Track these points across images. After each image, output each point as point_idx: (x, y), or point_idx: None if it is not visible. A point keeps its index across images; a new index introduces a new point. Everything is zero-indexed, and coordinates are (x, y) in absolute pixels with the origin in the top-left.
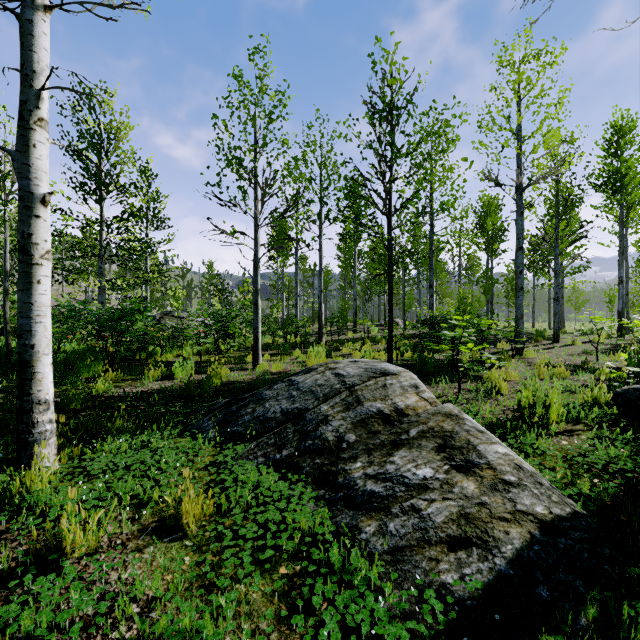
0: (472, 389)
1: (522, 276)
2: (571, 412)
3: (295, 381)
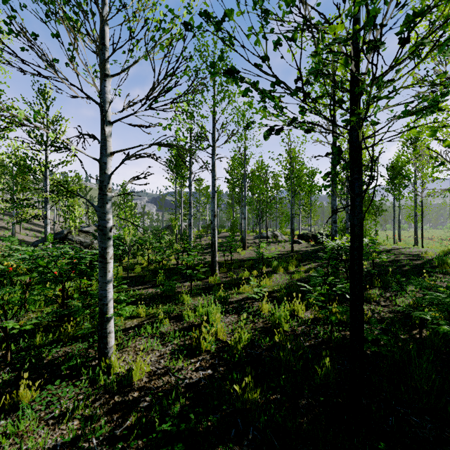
0: None
1: None
2: None
3: None
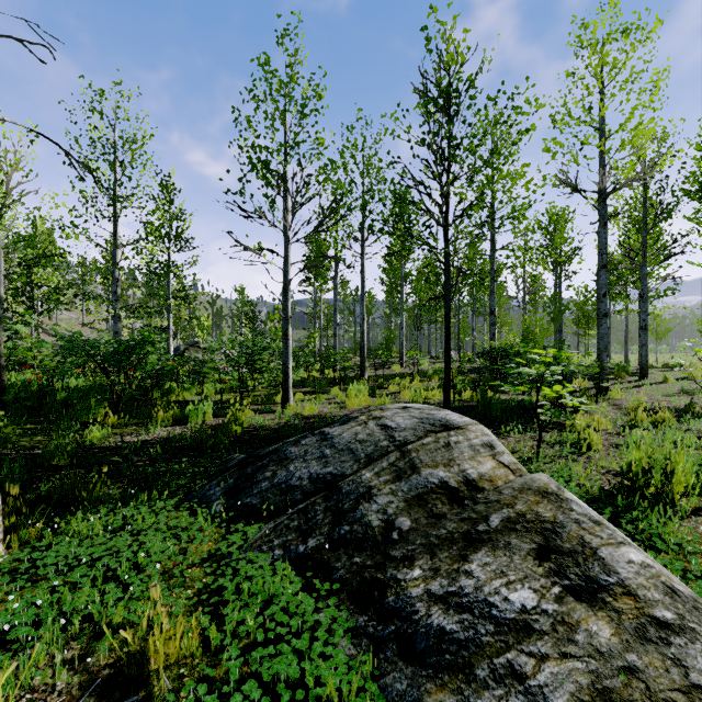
0: (554, 441)
1: (606, 300)
2: (700, 480)
3: (329, 434)
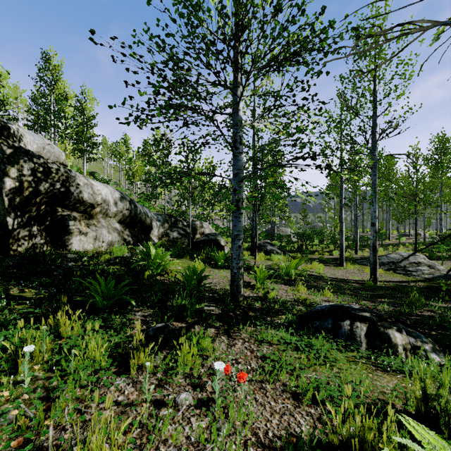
0: (449, 264)
1: None
2: None
3: (387, 256)
